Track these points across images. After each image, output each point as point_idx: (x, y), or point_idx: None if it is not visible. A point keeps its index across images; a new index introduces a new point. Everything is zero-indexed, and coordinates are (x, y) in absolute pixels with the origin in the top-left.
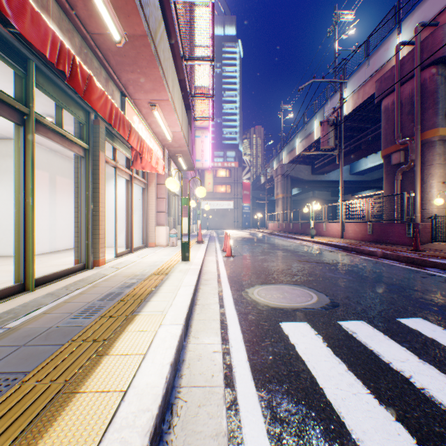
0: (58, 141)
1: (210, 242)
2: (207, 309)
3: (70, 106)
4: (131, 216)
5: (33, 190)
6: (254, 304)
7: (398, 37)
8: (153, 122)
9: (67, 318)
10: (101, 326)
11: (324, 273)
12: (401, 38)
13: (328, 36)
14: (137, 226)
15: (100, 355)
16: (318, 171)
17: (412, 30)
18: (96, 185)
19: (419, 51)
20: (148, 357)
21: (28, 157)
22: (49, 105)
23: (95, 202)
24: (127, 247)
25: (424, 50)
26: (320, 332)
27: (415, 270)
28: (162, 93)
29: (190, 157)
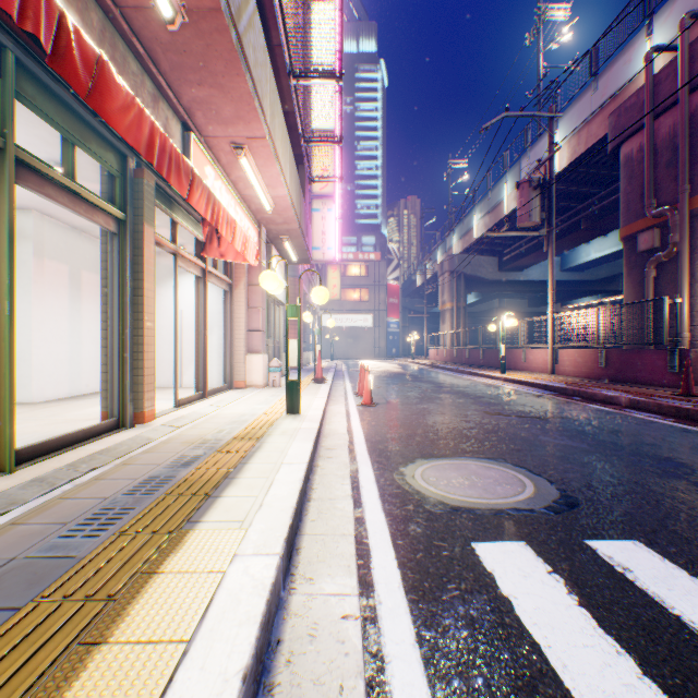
0: (66, 202)
1: (336, 381)
2: (330, 509)
3: (89, 142)
4: (204, 337)
5: (13, 288)
6: (418, 500)
7: (648, 40)
8: (240, 180)
9: (52, 535)
10: (113, 558)
11: (535, 436)
12: (654, 41)
13: (527, 46)
14: (216, 353)
15: (87, 644)
16: (509, 265)
17: (673, 26)
18: (138, 282)
19: (688, 59)
20: (195, 653)
21: (2, 226)
22: (57, 144)
23: (136, 312)
24: (198, 388)
25: (697, 57)
26: (556, 566)
27: (696, 430)
28: (252, 125)
29: (303, 240)
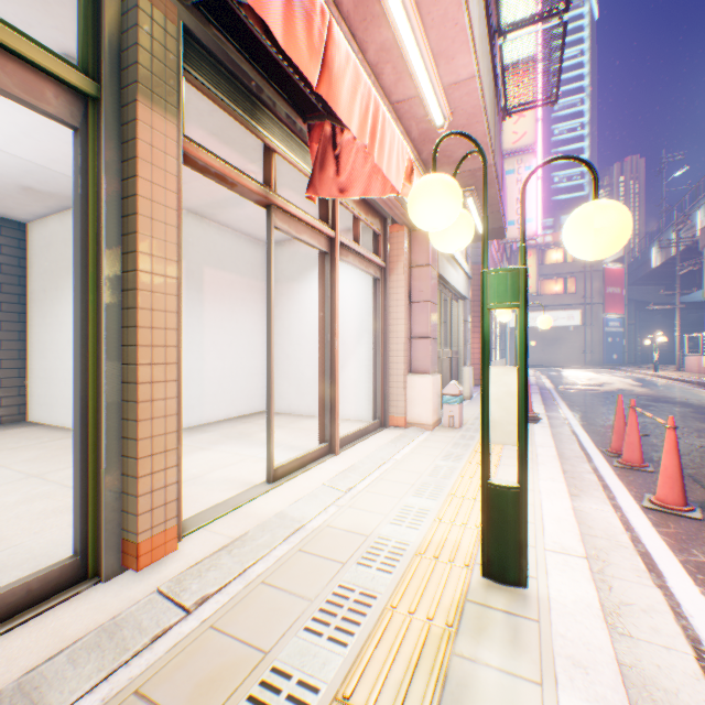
0: None
1: (547, 411)
2: None
3: None
4: (330, 351)
5: None
6: None
7: None
8: (384, 56)
9: None
10: None
11: None
12: None
13: None
14: (365, 371)
15: None
16: None
17: None
18: (128, 238)
19: None
20: None
21: None
22: None
23: (125, 309)
24: (322, 435)
25: None
26: None
27: None
28: None
29: (496, 191)
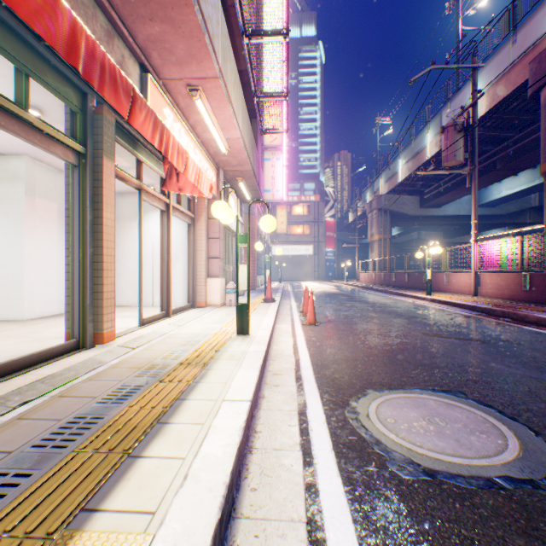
0: (17, 130)
1: (283, 300)
2: (274, 469)
3: (44, 74)
4: (167, 263)
5: None
6: (380, 456)
7: None
8: (198, 124)
9: None
10: None
11: (486, 363)
12: None
13: (447, 13)
14: (181, 277)
15: None
16: (428, 202)
17: None
18: (98, 211)
19: None
20: None
21: None
22: None
23: (96, 240)
24: (162, 308)
25: None
26: None
27: None
28: (204, 64)
29: (255, 181)
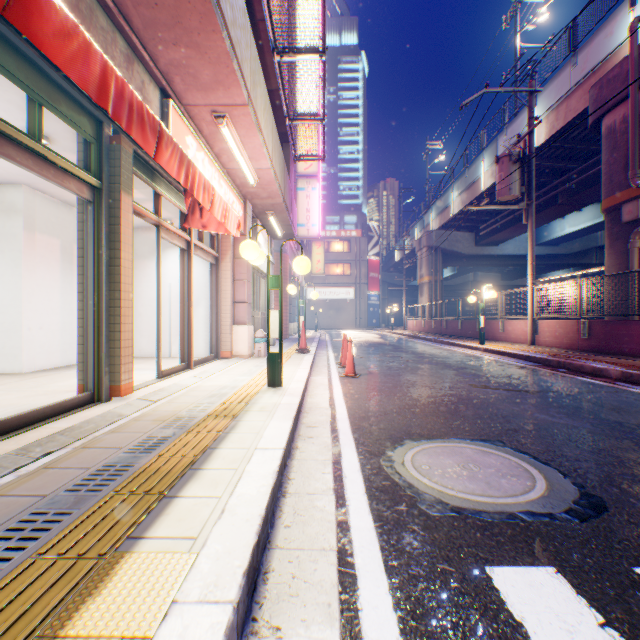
0: (30, 164)
1: (320, 350)
2: (308, 509)
3: (58, 103)
4: (188, 308)
5: None
6: (411, 498)
7: (631, 11)
8: (223, 152)
9: None
10: (9, 604)
11: (530, 414)
12: (638, 12)
13: (504, 28)
14: (203, 324)
15: None
16: (485, 240)
17: None
18: (115, 251)
19: None
20: None
21: None
22: None
23: (112, 282)
24: (183, 359)
25: None
26: (609, 614)
27: None
28: (232, 90)
29: (287, 215)
